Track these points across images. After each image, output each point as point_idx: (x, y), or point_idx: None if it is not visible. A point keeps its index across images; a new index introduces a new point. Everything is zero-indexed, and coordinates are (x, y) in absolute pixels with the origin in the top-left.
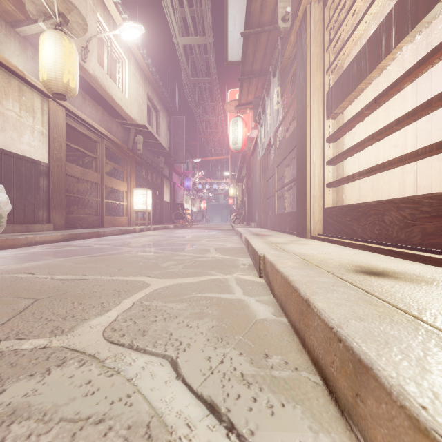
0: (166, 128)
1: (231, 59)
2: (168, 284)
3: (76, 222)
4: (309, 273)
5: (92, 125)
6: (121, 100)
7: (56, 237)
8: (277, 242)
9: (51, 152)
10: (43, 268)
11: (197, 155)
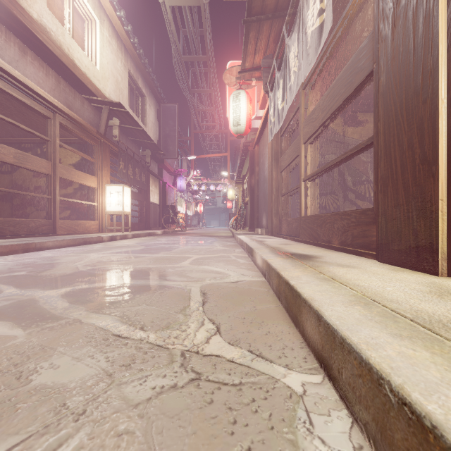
0: (154, 118)
1: None
2: None
3: (4, 229)
4: None
5: (33, 89)
6: (89, 69)
7: None
8: (420, 310)
9: None
10: None
11: (192, 152)
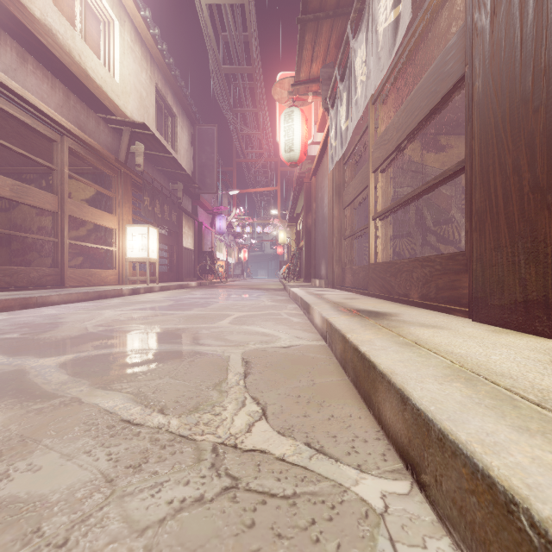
0: (187, 143)
1: None
2: None
3: None
4: None
5: (35, 104)
6: (106, 82)
7: None
8: (546, 389)
9: None
10: None
11: (234, 186)
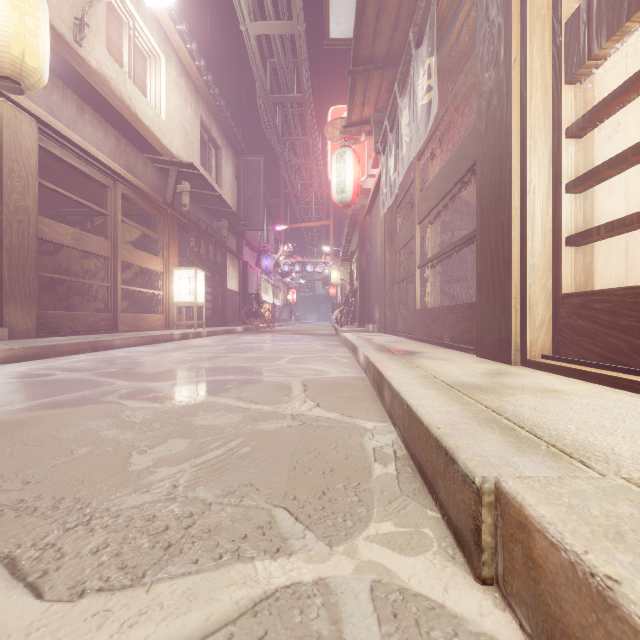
0: (232, 176)
1: (335, 34)
2: None
3: (62, 324)
4: None
5: (94, 155)
6: (153, 122)
7: None
8: (459, 379)
9: (4, 195)
10: None
11: (282, 220)
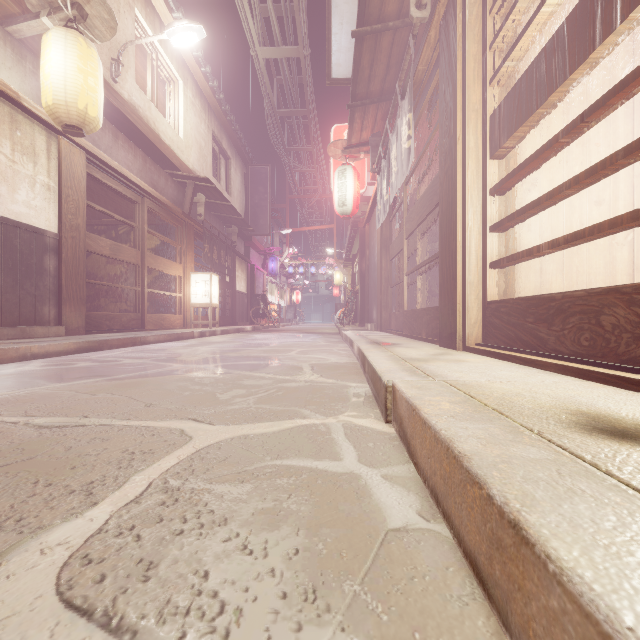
0: (240, 184)
1: (337, 75)
2: (225, 436)
3: (102, 323)
4: (492, 431)
5: (128, 176)
6: (173, 141)
7: (66, 346)
8: (411, 356)
9: (62, 216)
10: (22, 403)
11: (287, 224)
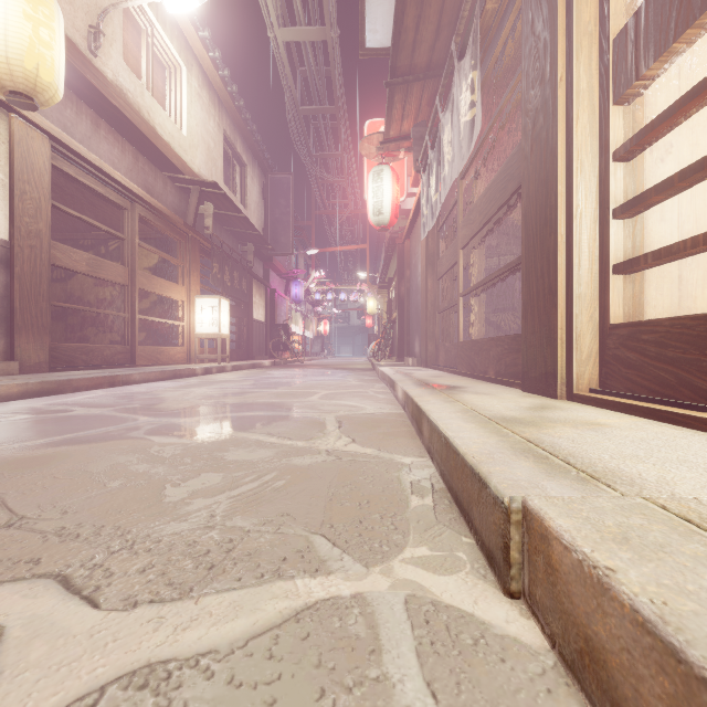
0: (258, 196)
1: (372, 43)
2: (88, 676)
3: (76, 357)
4: None
5: (110, 174)
6: (173, 137)
7: (5, 389)
8: (500, 413)
9: (16, 218)
10: None
11: (313, 244)
